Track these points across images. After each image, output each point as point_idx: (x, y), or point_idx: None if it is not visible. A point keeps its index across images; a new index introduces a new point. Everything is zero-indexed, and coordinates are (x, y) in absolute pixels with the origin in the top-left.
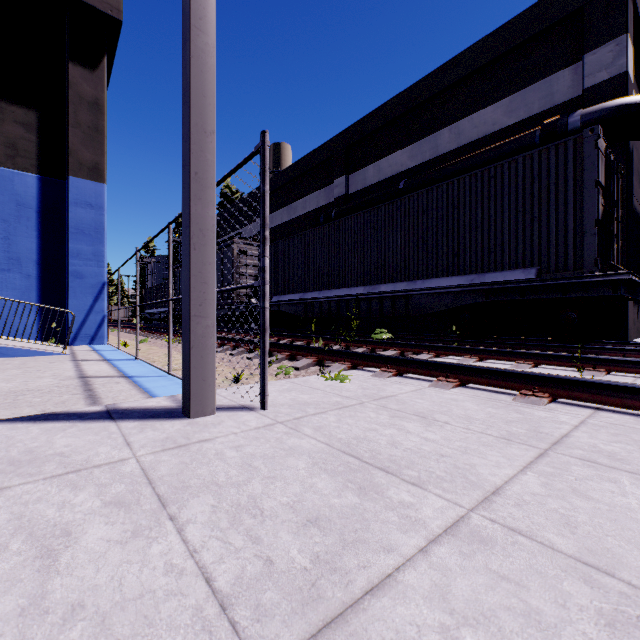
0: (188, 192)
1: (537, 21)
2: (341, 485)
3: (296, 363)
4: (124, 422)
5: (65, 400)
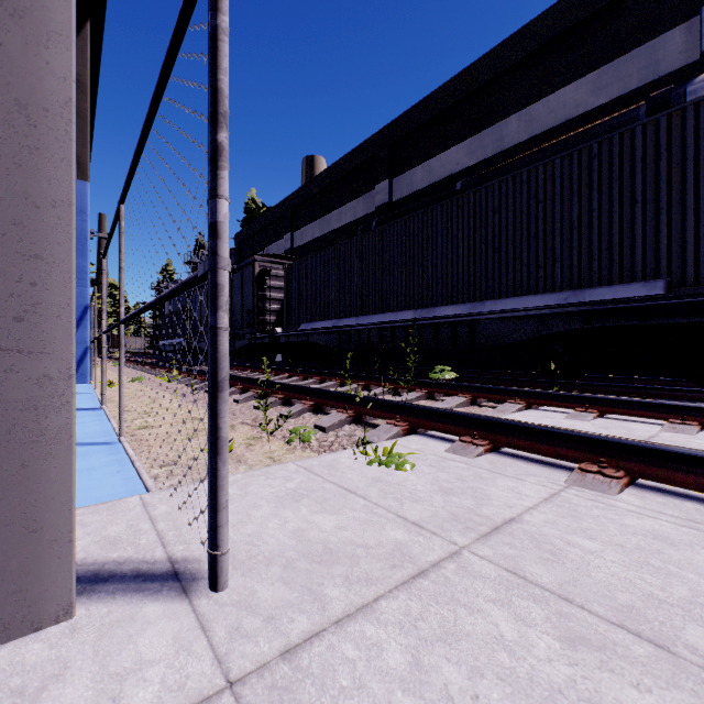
0: None
1: None
2: None
3: (322, 419)
4: None
5: None
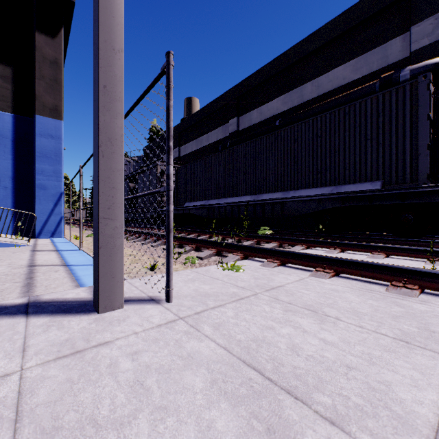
0: (97, 103)
1: (376, 3)
2: (245, 424)
3: (200, 254)
4: (35, 318)
5: (4, 288)
